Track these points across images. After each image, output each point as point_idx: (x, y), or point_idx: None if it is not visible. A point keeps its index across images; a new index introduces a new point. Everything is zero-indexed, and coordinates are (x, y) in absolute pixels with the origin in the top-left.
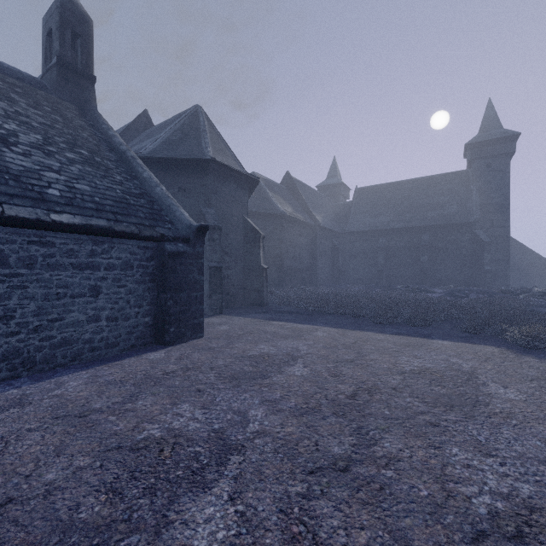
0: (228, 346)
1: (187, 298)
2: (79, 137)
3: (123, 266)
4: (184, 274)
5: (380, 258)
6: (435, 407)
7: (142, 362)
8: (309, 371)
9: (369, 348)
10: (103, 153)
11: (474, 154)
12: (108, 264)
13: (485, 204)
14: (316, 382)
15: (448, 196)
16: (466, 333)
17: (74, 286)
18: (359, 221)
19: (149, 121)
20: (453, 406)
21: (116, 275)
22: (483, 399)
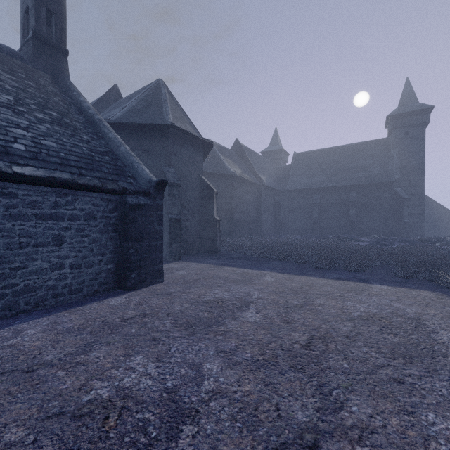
0: (184, 291)
1: (147, 246)
2: (50, 101)
3: (86, 217)
4: (145, 224)
5: (314, 212)
6: (394, 359)
7: (102, 307)
8: (261, 317)
9: (315, 293)
10: (72, 116)
11: (394, 124)
12: (72, 215)
13: (404, 166)
14: (270, 329)
15: (372, 160)
16: (399, 278)
17: (37, 235)
18: (297, 181)
19: (119, 94)
20: (411, 357)
21: (79, 226)
22: (439, 349)
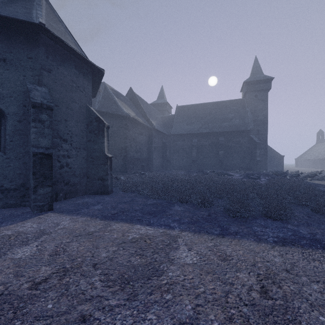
0: None
1: None
2: None
3: None
4: None
5: (193, 152)
6: None
7: None
8: None
9: (320, 324)
10: None
11: (248, 88)
12: None
13: (254, 120)
14: None
15: (233, 114)
16: None
17: None
18: (179, 127)
19: None
20: None
21: None
22: None
